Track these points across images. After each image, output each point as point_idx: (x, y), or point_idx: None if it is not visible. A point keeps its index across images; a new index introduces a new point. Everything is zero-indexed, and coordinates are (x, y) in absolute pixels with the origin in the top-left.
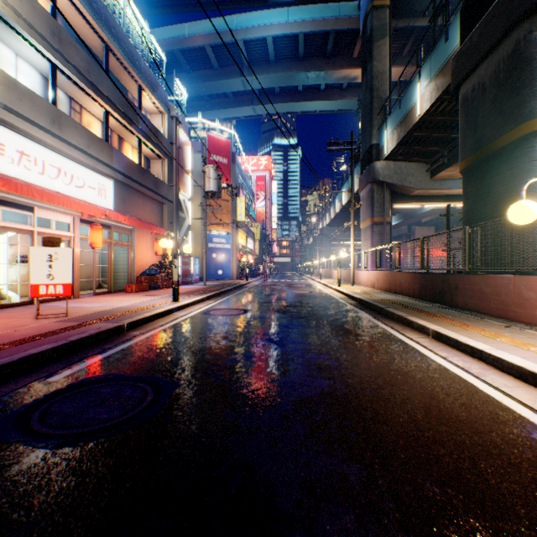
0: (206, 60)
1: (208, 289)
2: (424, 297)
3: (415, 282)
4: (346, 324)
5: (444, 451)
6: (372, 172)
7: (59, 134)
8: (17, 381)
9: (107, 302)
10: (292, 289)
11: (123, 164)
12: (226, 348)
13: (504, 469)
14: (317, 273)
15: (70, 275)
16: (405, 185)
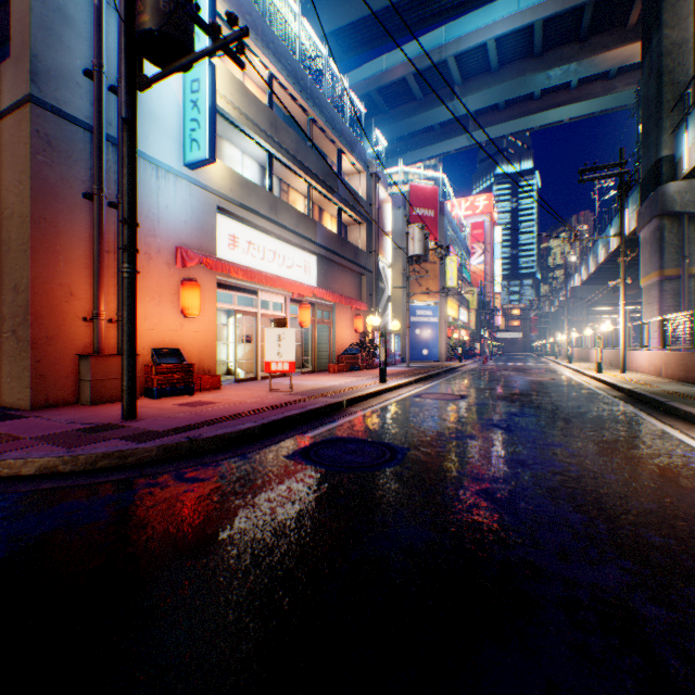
0: (407, 93)
1: (413, 371)
2: None
3: None
4: (599, 417)
5: (681, 523)
6: (661, 200)
7: (275, 220)
8: (285, 433)
9: (317, 381)
10: (523, 375)
11: (325, 237)
12: (447, 428)
13: None
14: (564, 354)
15: (293, 353)
16: None
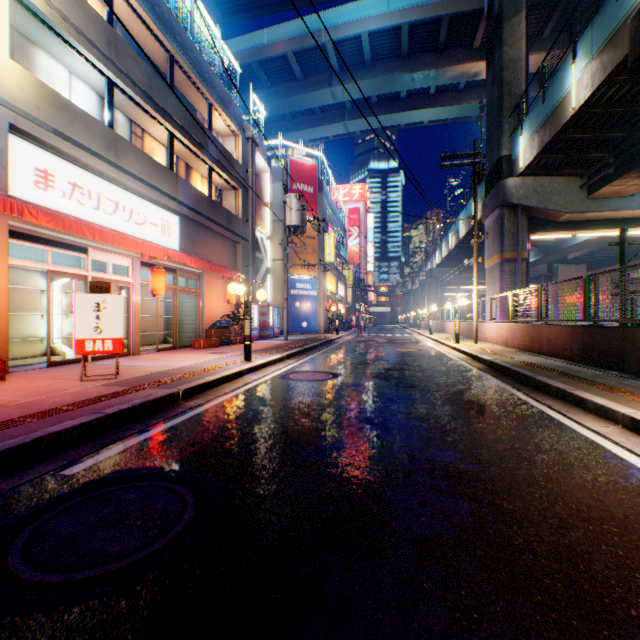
0: (288, 71)
1: (289, 345)
2: (589, 361)
3: (574, 339)
4: (478, 398)
5: None
6: (502, 193)
7: (115, 162)
8: (24, 472)
9: (168, 360)
10: (394, 347)
11: (190, 195)
12: (307, 432)
13: None
14: (425, 325)
15: (120, 328)
16: (549, 208)
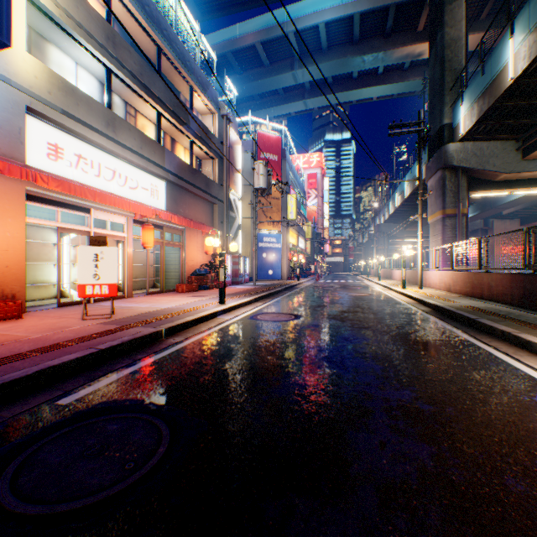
0: (257, 59)
1: (257, 289)
2: (529, 305)
3: (514, 285)
4: (427, 339)
5: None
6: (444, 156)
7: (113, 137)
8: (25, 401)
9: (156, 302)
10: (347, 291)
11: (174, 164)
12: (272, 369)
13: None
14: (374, 273)
15: (114, 275)
16: (487, 169)
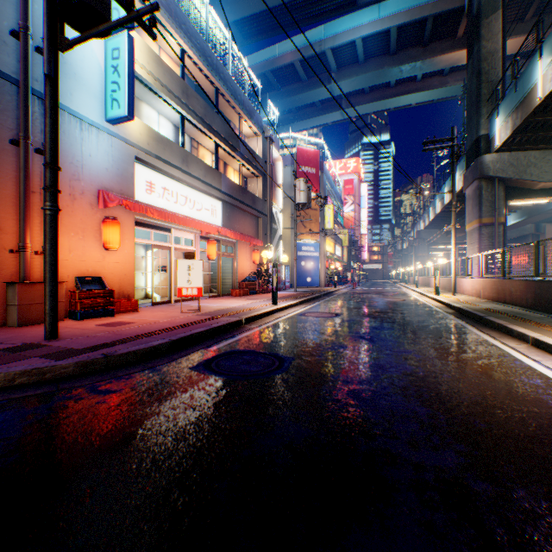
0: (295, 75)
1: (299, 295)
2: (538, 307)
3: (528, 291)
4: (438, 329)
5: (499, 411)
6: (480, 167)
7: (186, 170)
8: (191, 348)
9: (221, 303)
10: (382, 297)
11: (229, 186)
12: (324, 340)
13: (547, 425)
14: (412, 280)
15: (201, 281)
16: (524, 179)
